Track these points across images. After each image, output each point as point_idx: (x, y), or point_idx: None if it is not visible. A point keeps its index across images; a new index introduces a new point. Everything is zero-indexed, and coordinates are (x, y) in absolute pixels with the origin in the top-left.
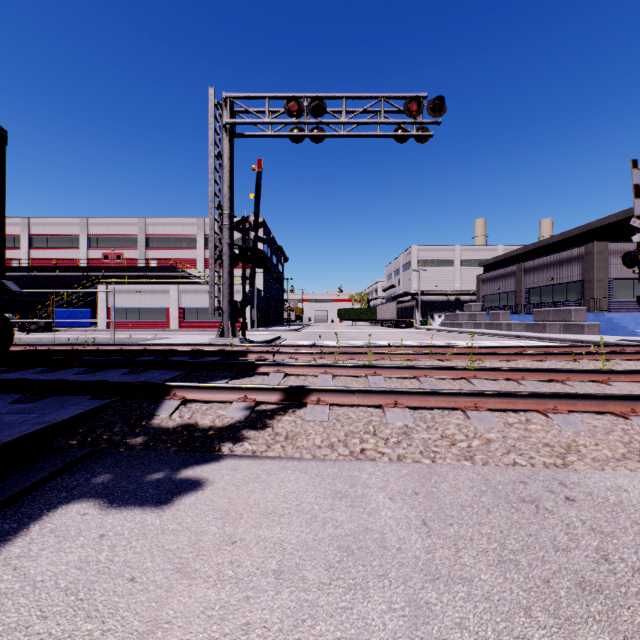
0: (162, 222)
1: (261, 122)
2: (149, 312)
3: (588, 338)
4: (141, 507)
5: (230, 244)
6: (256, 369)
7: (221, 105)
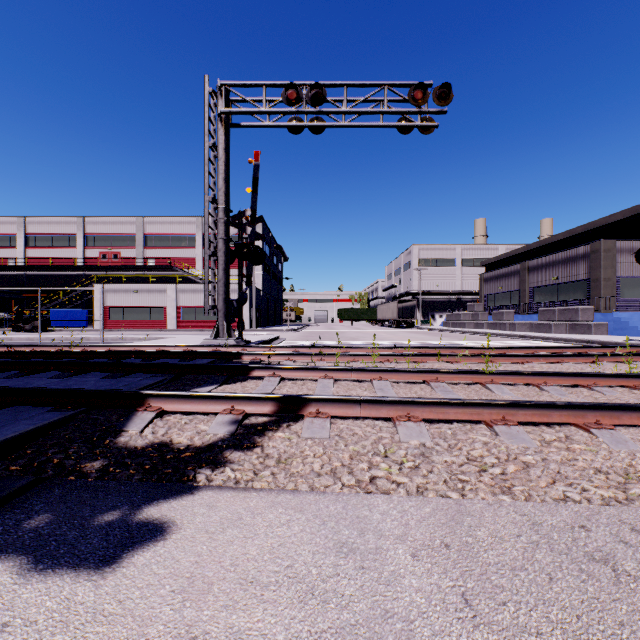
0: (160, 221)
1: (258, 111)
2: (146, 312)
3: (597, 338)
4: (75, 570)
5: (225, 240)
6: (249, 373)
7: (216, 94)
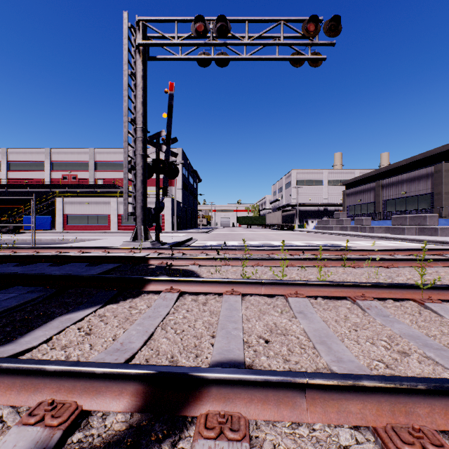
0: (106, 151)
1: (171, 43)
2: (95, 218)
3: (448, 239)
4: None
5: (143, 155)
6: (144, 286)
7: (135, 29)
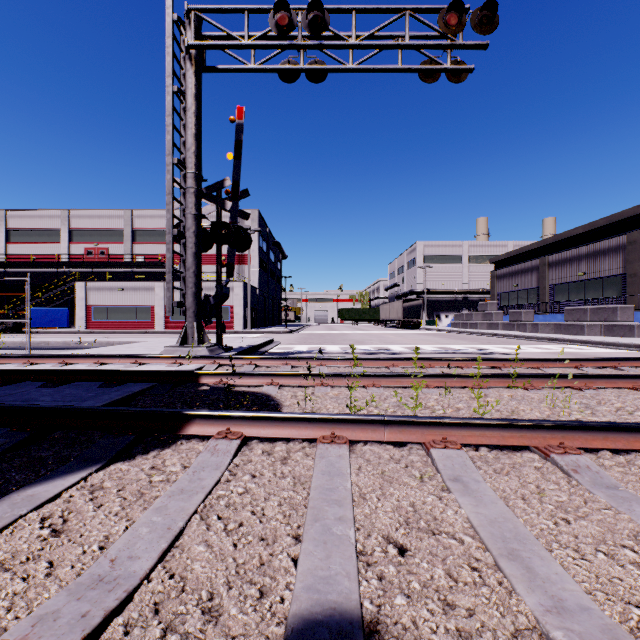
0: (150, 214)
1: (238, 44)
2: (132, 311)
3: None
4: None
5: (196, 215)
6: (182, 427)
7: (184, 24)
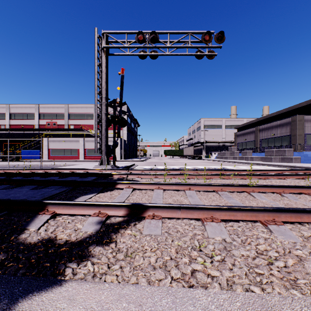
0: (76, 106)
1: (123, 46)
2: (69, 151)
3: (297, 165)
4: None
5: (106, 113)
6: (115, 186)
7: (101, 37)
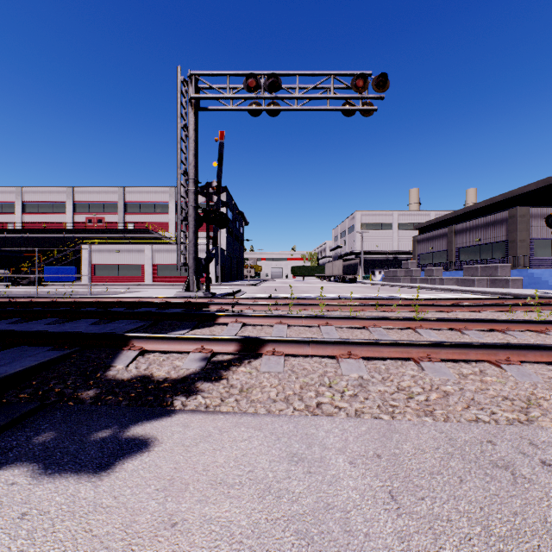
0: (138, 190)
1: (223, 97)
2: (126, 269)
3: (513, 291)
4: (77, 474)
5: (195, 207)
6: (216, 319)
7: (187, 82)
